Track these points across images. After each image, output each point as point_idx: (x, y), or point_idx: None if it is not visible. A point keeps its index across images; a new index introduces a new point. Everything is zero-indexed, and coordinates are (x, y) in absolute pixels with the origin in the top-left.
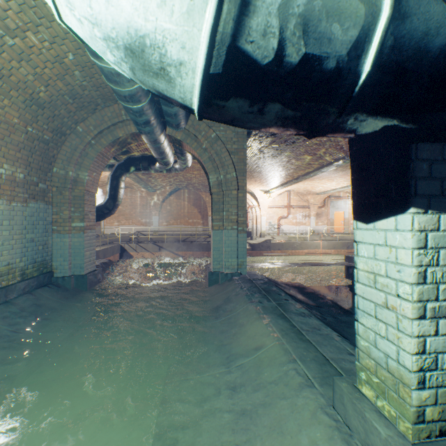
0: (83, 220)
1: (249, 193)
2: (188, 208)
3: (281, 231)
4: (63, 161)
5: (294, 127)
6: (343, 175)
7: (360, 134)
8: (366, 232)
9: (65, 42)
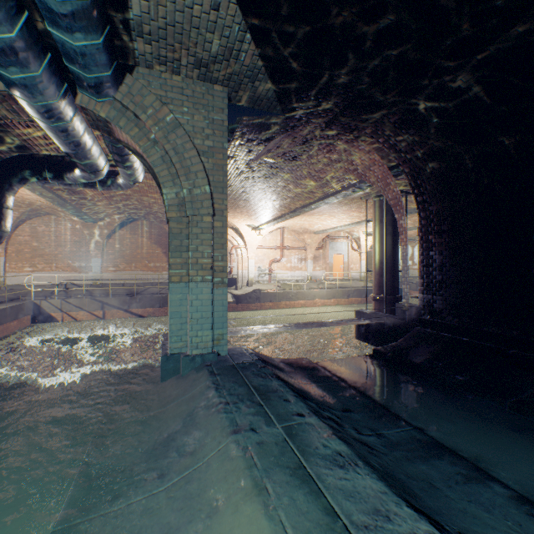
0: None
1: (233, 229)
2: (148, 247)
3: (274, 277)
4: None
5: None
6: (347, 211)
7: None
8: None
9: None
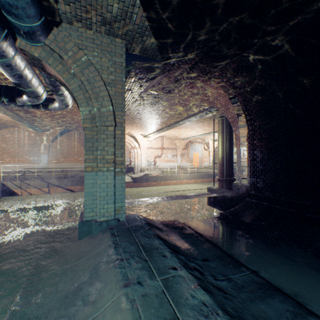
0: None
1: (132, 137)
2: (78, 148)
3: (157, 166)
4: None
5: None
6: (202, 126)
7: None
8: None
9: None
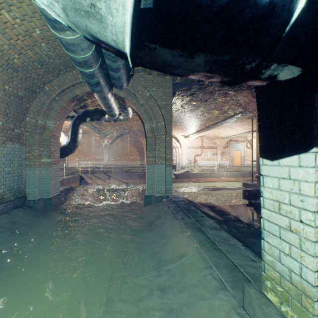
0: (50, 157)
1: (173, 137)
2: (130, 148)
3: (197, 164)
4: (34, 112)
5: (220, 71)
6: (241, 125)
7: (279, 80)
8: (271, 167)
9: (32, 19)
